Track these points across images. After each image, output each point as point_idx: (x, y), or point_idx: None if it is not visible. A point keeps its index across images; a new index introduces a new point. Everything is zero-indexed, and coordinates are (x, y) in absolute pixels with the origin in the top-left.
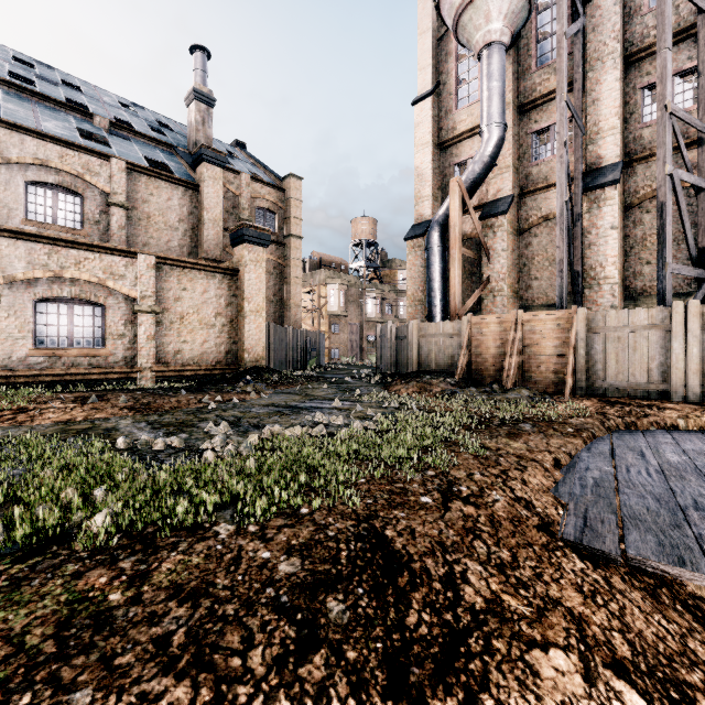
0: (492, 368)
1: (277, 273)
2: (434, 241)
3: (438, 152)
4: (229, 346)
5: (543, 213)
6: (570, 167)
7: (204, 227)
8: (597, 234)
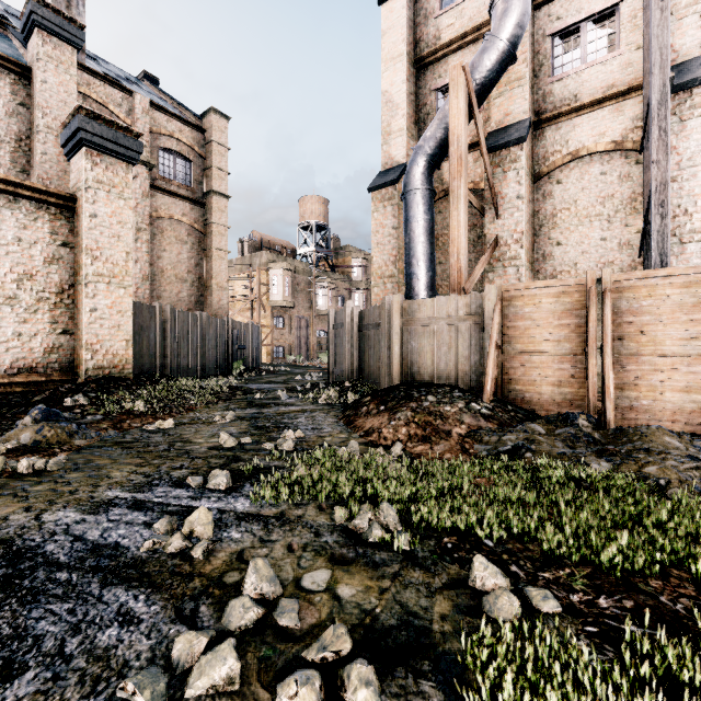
0: (546, 379)
1: (192, 243)
2: (417, 181)
3: (415, 73)
4: (54, 338)
5: (571, 147)
6: (612, 80)
7: (36, 138)
8: (678, 163)
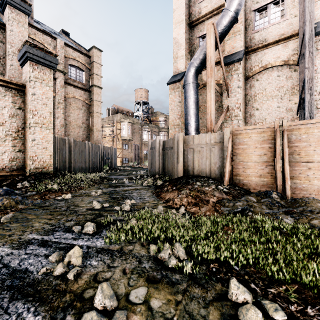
0: (254, 174)
1: (84, 109)
2: (190, 79)
3: (189, 29)
4: (14, 154)
5: (263, 64)
6: (283, 31)
7: (8, 57)
8: (316, 70)
